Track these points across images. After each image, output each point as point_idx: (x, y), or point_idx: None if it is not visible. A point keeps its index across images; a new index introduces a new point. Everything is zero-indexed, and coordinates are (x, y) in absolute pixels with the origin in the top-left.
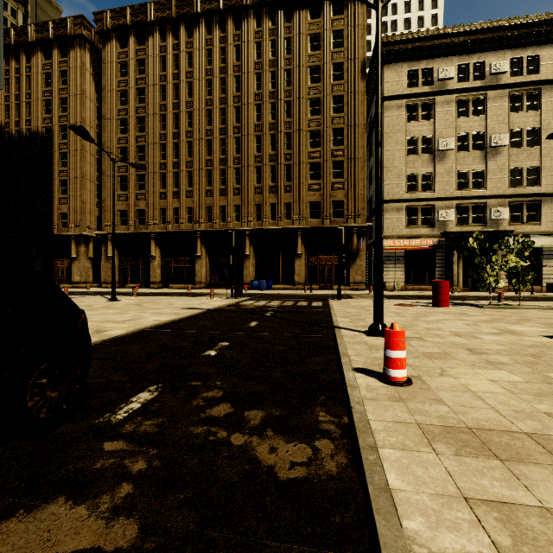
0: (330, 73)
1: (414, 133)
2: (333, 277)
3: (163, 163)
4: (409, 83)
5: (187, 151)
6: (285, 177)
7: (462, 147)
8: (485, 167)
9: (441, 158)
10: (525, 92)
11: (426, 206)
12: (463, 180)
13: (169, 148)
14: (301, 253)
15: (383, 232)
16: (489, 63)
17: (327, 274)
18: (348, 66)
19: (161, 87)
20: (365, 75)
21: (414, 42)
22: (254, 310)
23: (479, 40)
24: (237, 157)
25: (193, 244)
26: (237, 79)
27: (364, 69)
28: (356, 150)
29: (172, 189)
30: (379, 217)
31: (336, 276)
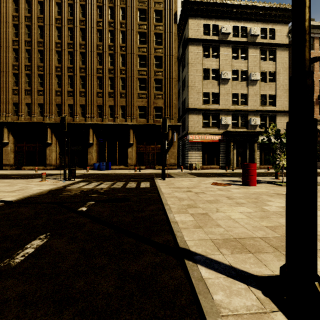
0: (153, 16)
1: (207, 65)
2: (155, 160)
3: (16, 65)
4: (204, 32)
5: (39, 58)
6: (121, 86)
7: (235, 78)
8: (247, 92)
9: (223, 84)
10: (268, 50)
11: (214, 114)
12: (235, 99)
13: (22, 52)
14: (132, 143)
15: (188, 130)
16: (249, 28)
17: (151, 158)
18: (166, 13)
19: (13, 1)
20: (176, 22)
21: (208, 5)
22: (72, 199)
23: (244, 12)
24: (82, 67)
25: (45, 133)
26: (82, 7)
27: (176, 18)
28: (171, 73)
29: (24, 87)
30: (309, 10)
31: (157, 160)
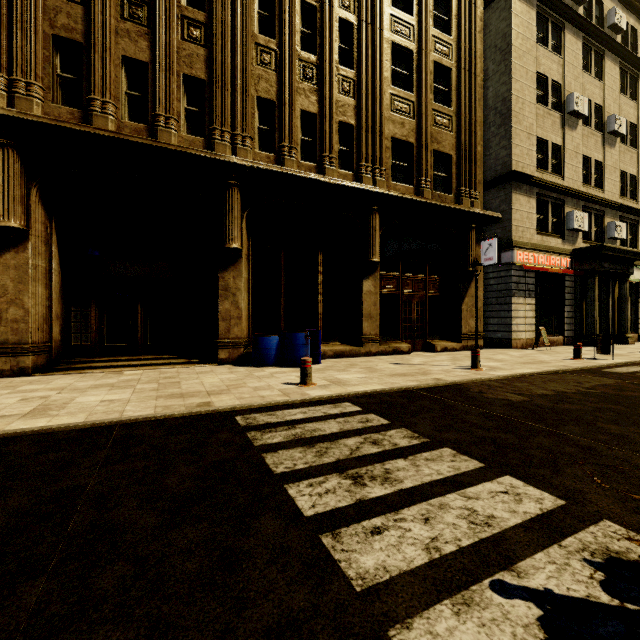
0: None
1: (544, 68)
2: (427, 323)
3: None
4: None
5: None
6: (337, 53)
7: (582, 120)
8: (603, 159)
9: (570, 126)
10: (629, 73)
11: (556, 200)
12: (584, 171)
13: None
14: (379, 261)
15: (509, 236)
16: (607, 9)
17: (415, 315)
18: None
19: None
20: None
21: None
22: None
23: None
24: None
25: None
26: None
27: None
28: (473, 57)
29: None
30: None
31: (431, 321)
